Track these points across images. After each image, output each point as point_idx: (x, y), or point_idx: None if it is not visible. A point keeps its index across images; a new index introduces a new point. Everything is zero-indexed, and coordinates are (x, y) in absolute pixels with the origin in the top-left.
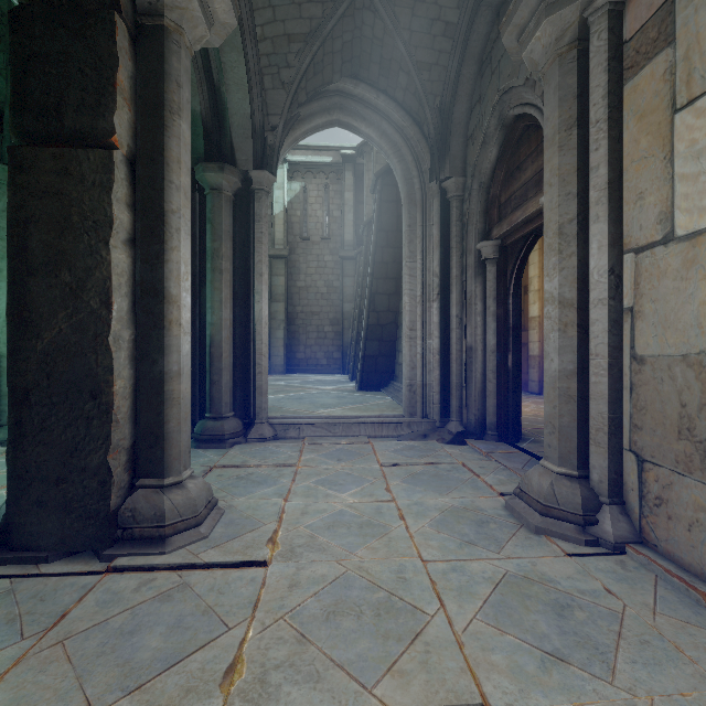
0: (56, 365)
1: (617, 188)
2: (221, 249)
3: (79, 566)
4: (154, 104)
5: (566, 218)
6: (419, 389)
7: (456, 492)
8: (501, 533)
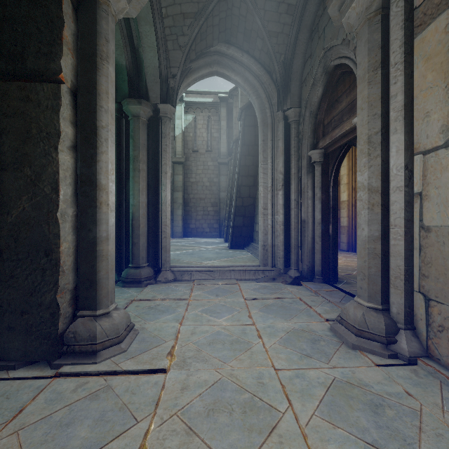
0: (21, 233)
1: (409, 109)
2: (139, 156)
3: (36, 372)
4: (90, 53)
5: (373, 131)
6: (270, 248)
7: (296, 318)
8: (328, 348)
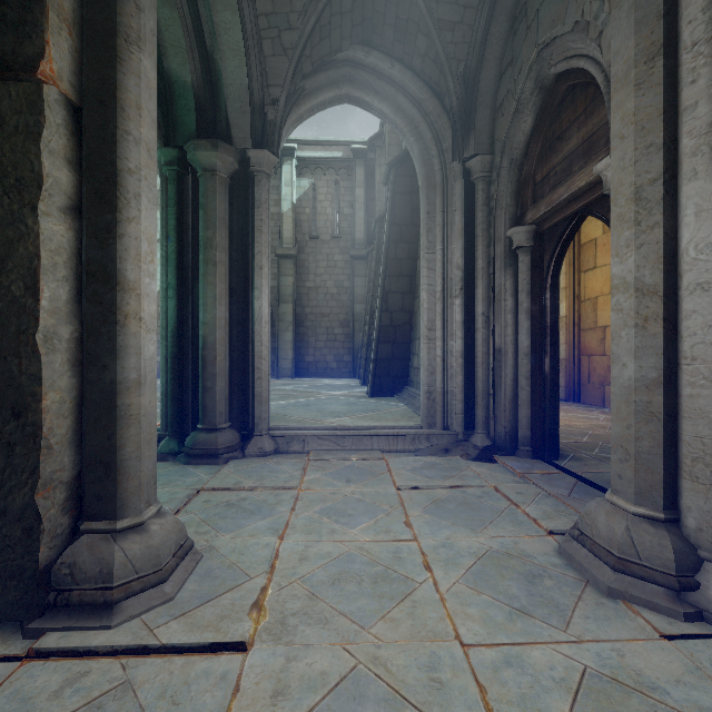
0: None
1: None
2: (214, 239)
3: None
4: (105, 29)
5: (646, 178)
6: (439, 397)
7: (492, 528)
8: (561, 595)
